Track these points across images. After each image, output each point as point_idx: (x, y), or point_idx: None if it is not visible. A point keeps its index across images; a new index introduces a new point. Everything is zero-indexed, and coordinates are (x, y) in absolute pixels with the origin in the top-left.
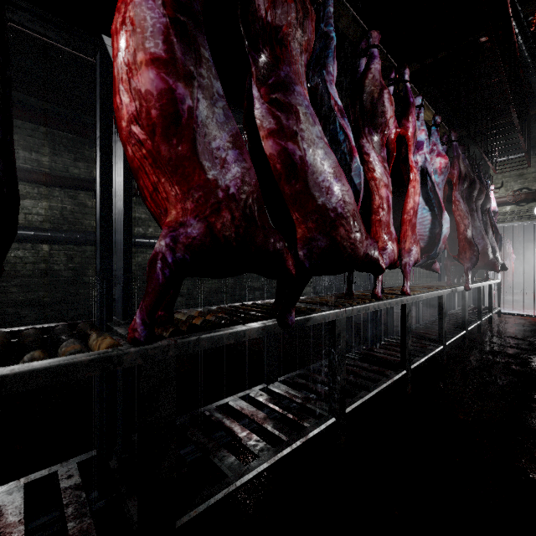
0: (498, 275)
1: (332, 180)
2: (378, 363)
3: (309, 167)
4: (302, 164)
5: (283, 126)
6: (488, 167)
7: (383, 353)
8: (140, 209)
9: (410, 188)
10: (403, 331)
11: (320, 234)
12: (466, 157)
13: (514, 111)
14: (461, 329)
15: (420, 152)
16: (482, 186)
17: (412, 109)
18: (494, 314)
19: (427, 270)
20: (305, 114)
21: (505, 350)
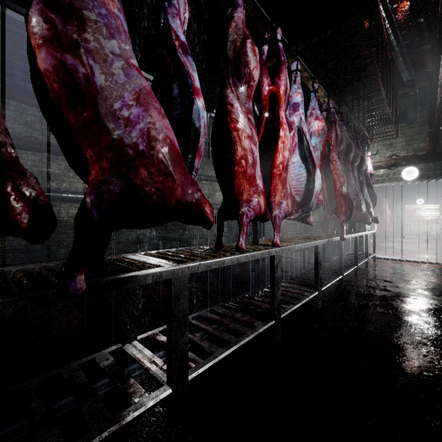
0: (375, 226)
1: (132, 108)
2: (252, 313)
3: (96, 87)
4: (86, 83)
5: (56, 30)
6: (367, 137)
7: (262, 301)
8: (53, 165)
9: (280, 142)
10: (272, 282)
11: (111, 176)
12: (343, 124)
13: (381, 84)
14: (338, 274)
15: (296, 113)
16: (358, 150)
17: (283, 67)
18: (371, 259)
19: (304, 222)
20: (93, 20)
21: (374, 292)
